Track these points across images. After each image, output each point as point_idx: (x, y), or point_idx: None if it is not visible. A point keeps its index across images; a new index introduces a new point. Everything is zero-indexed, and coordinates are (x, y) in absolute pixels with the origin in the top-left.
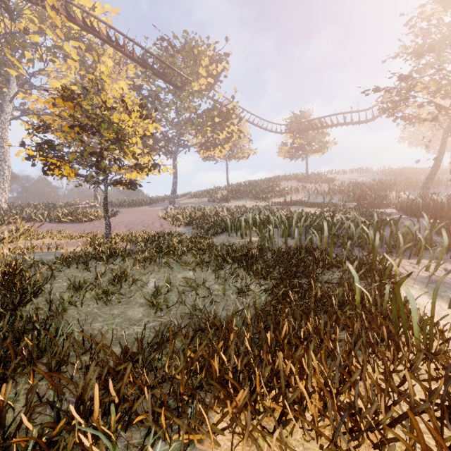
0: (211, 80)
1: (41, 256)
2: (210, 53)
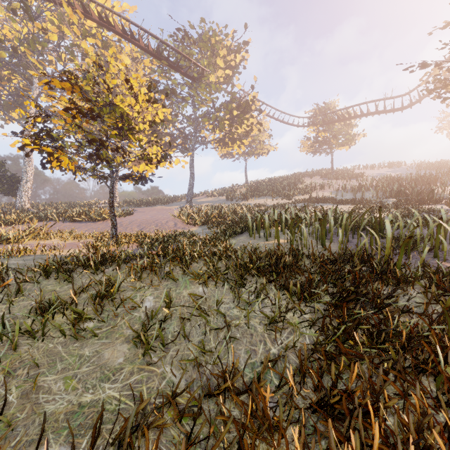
0: (229, 72)
1: (27, 260)
2: (228, 43)
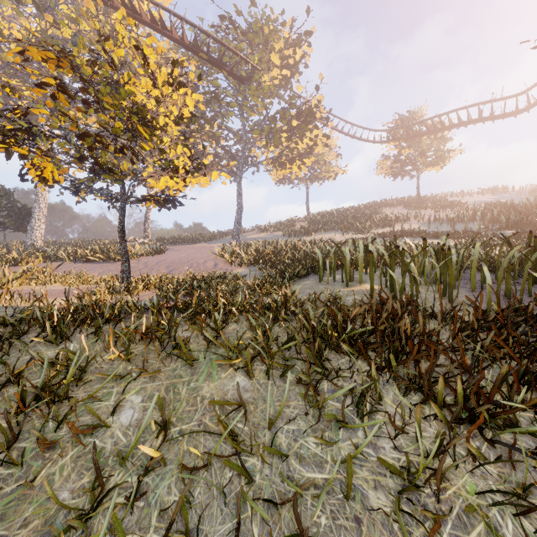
0: (287, 72)
1: None
2: (285, 35)
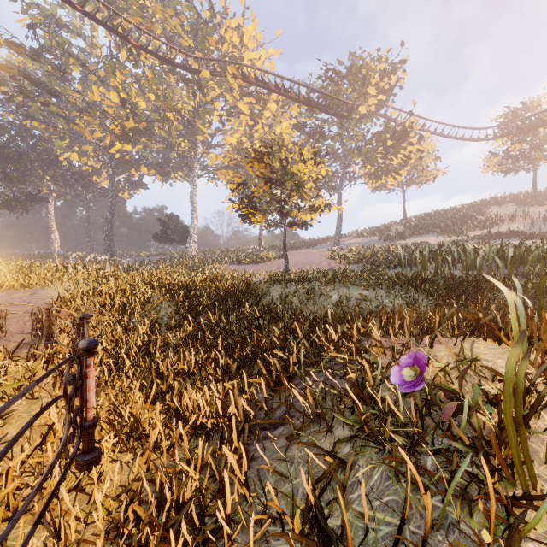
0: (382, 97)
1: None
2: (381, 67)
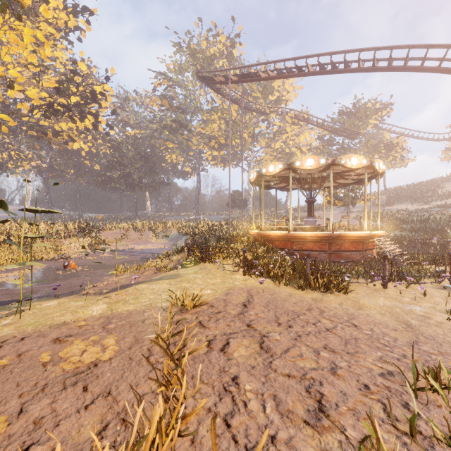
0: (376, 122)
1: None
2: (376, 107)
